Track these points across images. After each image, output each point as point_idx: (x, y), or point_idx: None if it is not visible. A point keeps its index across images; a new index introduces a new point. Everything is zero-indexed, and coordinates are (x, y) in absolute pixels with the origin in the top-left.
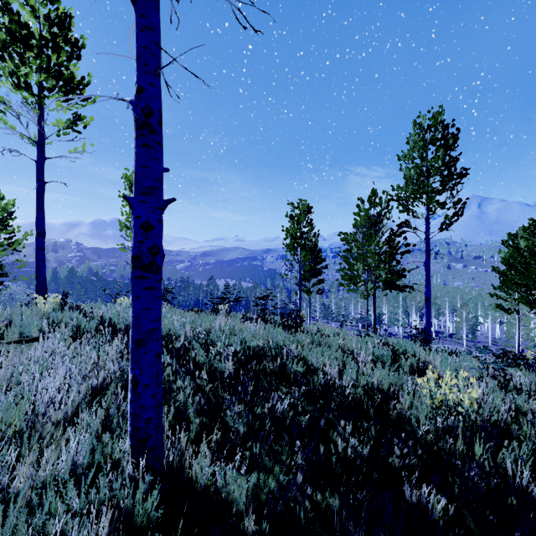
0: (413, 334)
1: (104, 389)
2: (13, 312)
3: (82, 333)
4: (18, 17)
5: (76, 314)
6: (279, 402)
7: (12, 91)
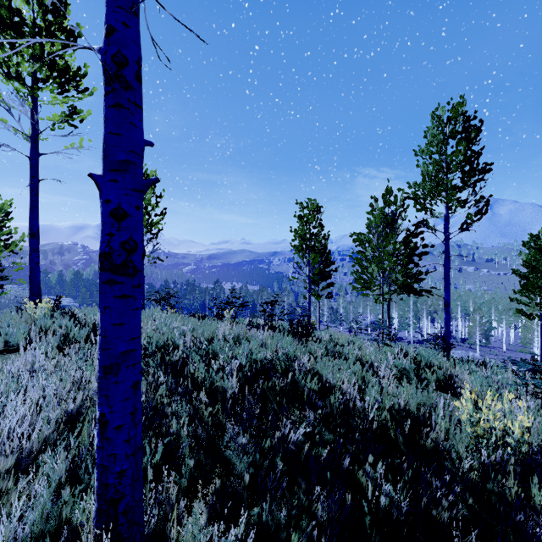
0: (424, 339)
1: (83, 414)
2: (0, 319)
3: (71, 343)
4: (9, 2)
5: (65, 321)
6: (291, 431)
7: (3, 82)
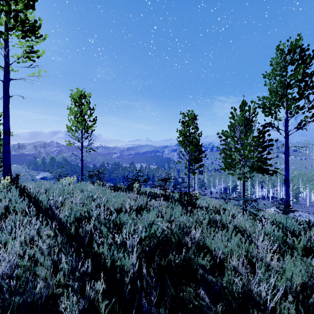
0: (257, 198)
1: None
2: None
3: (12, 213)
4: None
5: (10, 195)
6: None
7: None
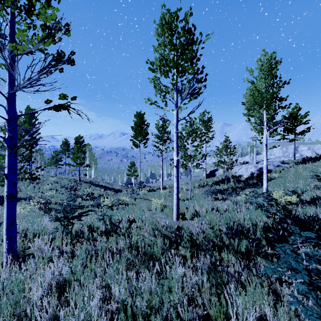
0: None
1: None
2: None
3: None
4: None
5: None
6: None
7: None
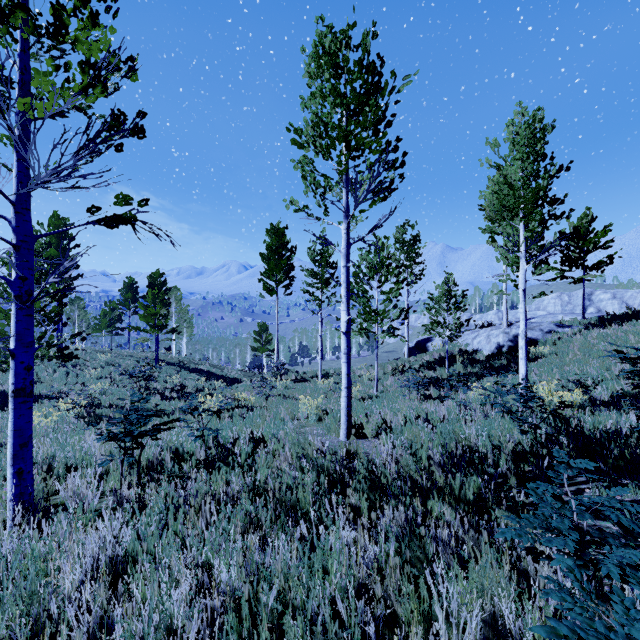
0: None
1: None
2: None
3: None
4: None
5: None
6: None
7: None
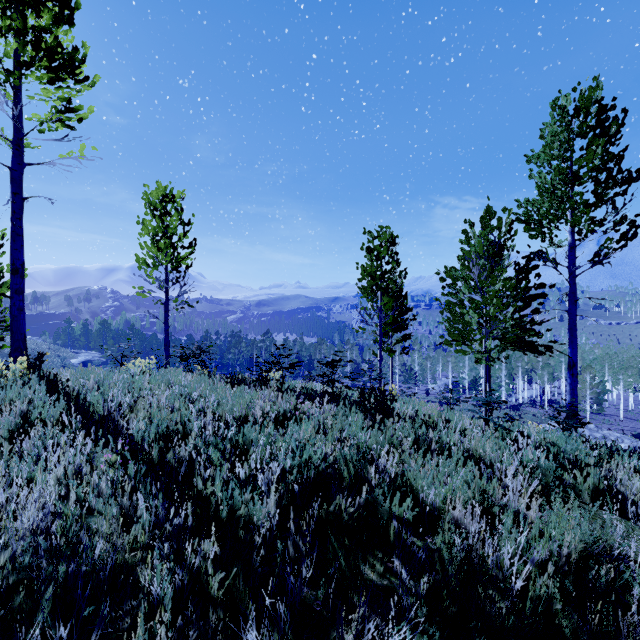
0: (519, 403)
1: None
2: None
3: (35, 425)
4: None
5: (31, 392)
6: None
7: None
